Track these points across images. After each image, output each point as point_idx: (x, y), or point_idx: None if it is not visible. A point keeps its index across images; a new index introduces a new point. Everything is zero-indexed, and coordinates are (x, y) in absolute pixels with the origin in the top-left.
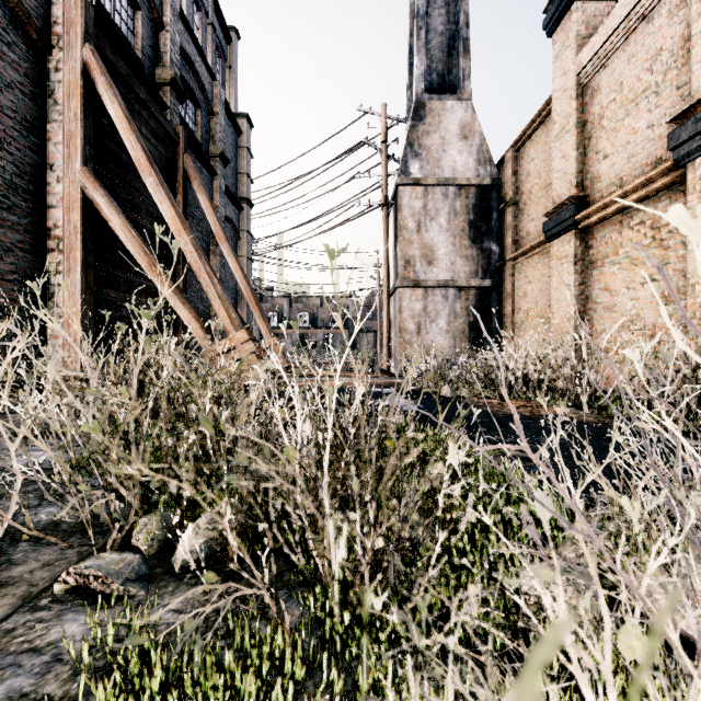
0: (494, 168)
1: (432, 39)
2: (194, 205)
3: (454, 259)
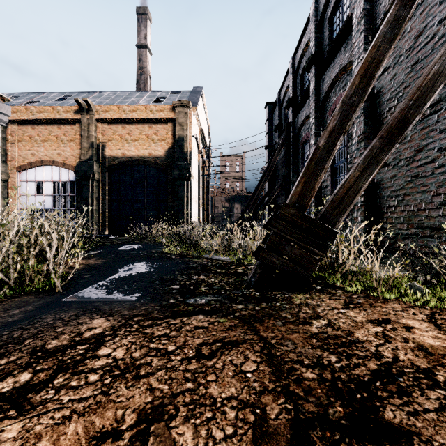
0: None
1: None
2: None
3: None
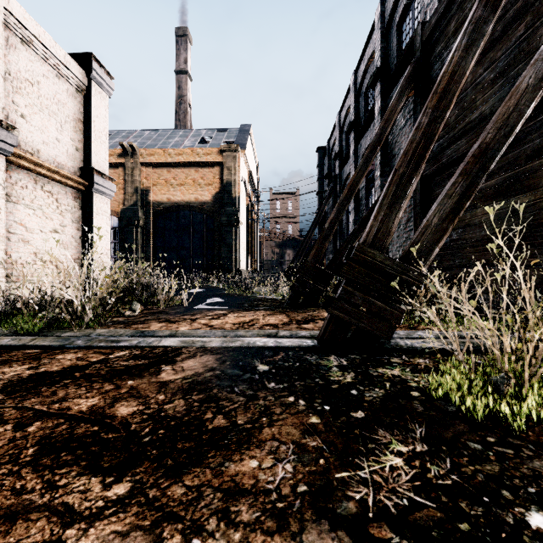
0: None
1: None
2: None
3: None
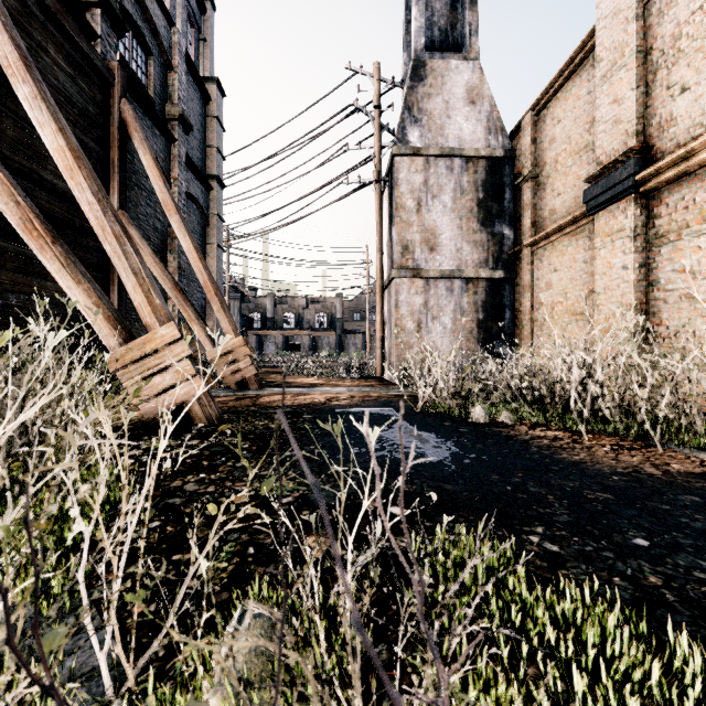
0: (507, 138)
1: None
2: (143, 173)
3: (460, 244)
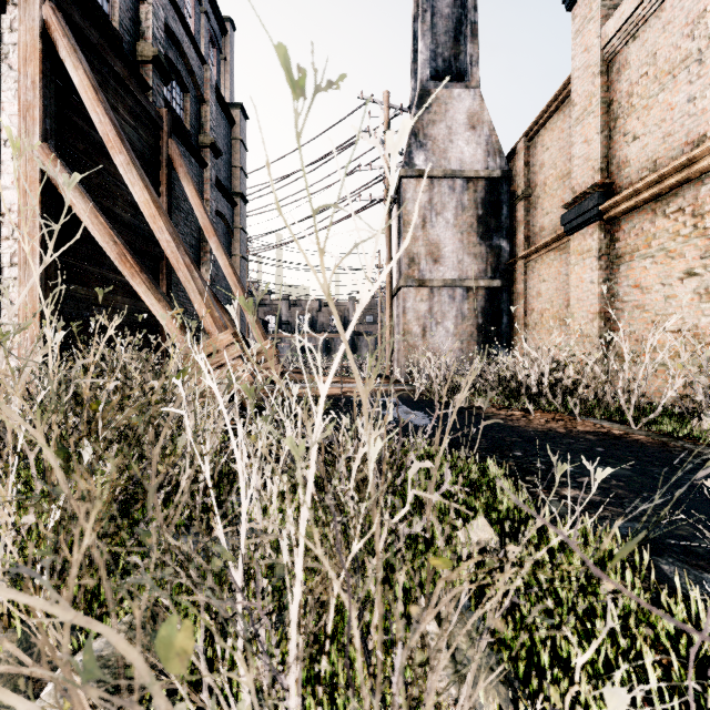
0: (504, 159)
1: (437, 24)
2: (181, 197)
3: (461, 256)
